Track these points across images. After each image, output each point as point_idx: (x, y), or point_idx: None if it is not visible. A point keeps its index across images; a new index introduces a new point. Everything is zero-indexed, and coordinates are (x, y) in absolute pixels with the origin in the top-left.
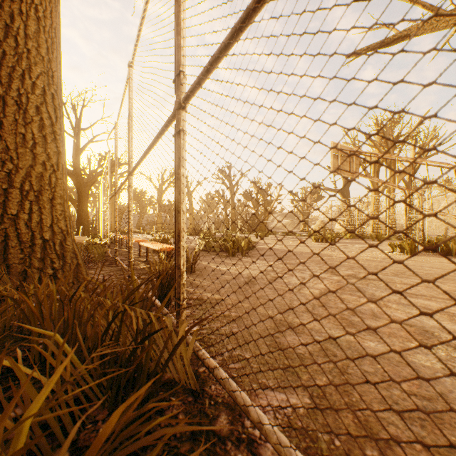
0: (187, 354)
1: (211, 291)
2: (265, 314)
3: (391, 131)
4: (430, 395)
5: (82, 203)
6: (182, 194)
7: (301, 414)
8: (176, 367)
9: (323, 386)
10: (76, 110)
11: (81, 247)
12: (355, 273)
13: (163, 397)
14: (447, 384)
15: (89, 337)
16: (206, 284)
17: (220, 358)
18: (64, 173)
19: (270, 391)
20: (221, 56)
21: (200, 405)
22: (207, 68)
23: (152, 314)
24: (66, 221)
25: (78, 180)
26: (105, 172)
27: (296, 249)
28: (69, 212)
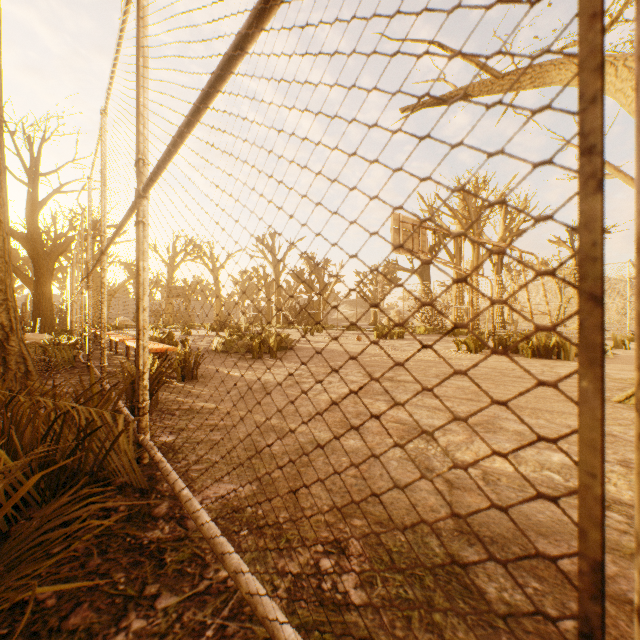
0: (131, 449)
1: (209, 400)
2: (259, 421)
3: (475, 199)
4: (370, 476)
5: (42, 284)
6: (142, 290)
7: (241, 497)
8: (125, 466)
9: (277, 477)
10: (32, 145)
11: (36, 349)
12: (395, 375)
13: (109, 496)
14: (392, 468)
15: (28, 442)
16: (206, 393)
17: (185, 463)
18: (7, 249)
19: (222, 484)
20: (163, 166)
21: (146, 498)
22: (156, 170)
23: (93, 412)
24: (10, 313)
25: (34, 249)
26: (78, 240)
27: (347, 348)
28: (14, 302)
